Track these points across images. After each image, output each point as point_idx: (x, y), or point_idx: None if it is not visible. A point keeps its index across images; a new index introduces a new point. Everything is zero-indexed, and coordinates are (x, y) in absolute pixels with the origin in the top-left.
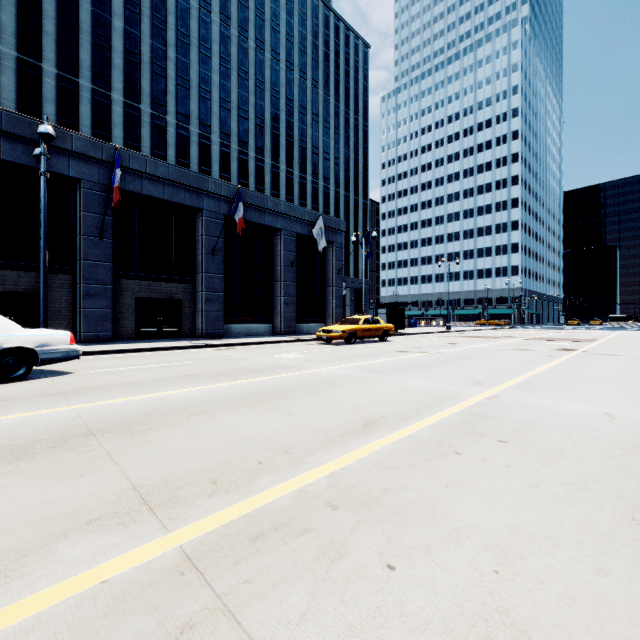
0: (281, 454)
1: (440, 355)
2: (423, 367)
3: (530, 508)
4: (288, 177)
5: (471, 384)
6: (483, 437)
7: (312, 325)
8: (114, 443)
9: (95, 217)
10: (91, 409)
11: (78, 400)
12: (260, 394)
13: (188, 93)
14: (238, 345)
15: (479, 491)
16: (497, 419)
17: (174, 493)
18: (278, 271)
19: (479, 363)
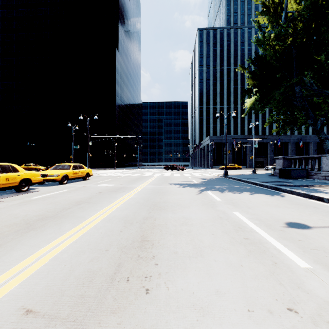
0: None
1: None
2: None
3: None
4: None
5: None
6: None
7: None
8: None
9: (271, 148)
10: None
11: None
12: None
13: None
14: None
15: None
16: None
17: None
18: (310, 152)
19: None
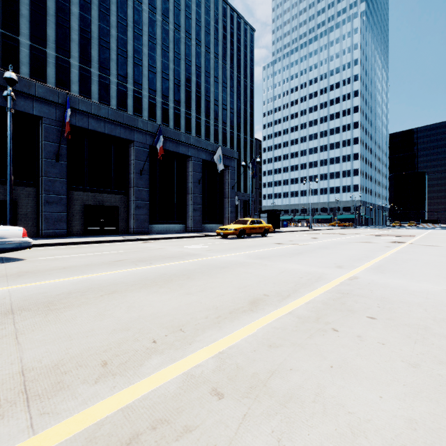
0: (175, 332)
1: (307, 246)
2: (295, 255)
3: (420, 395)
4: (197, 121)
5: (334, 267)
6: (354, 314)
7: (214, 225)
8: (27, 321)
9: (53, 145)
10: (23, 289)
11: (17, 281)
12: (167, 276)
13: (126, 60)
14: (158, 239)
15: (364, 373)
16: (362, 297)
17: (60, 378)
18: (189, 186)
19: (337, 252)
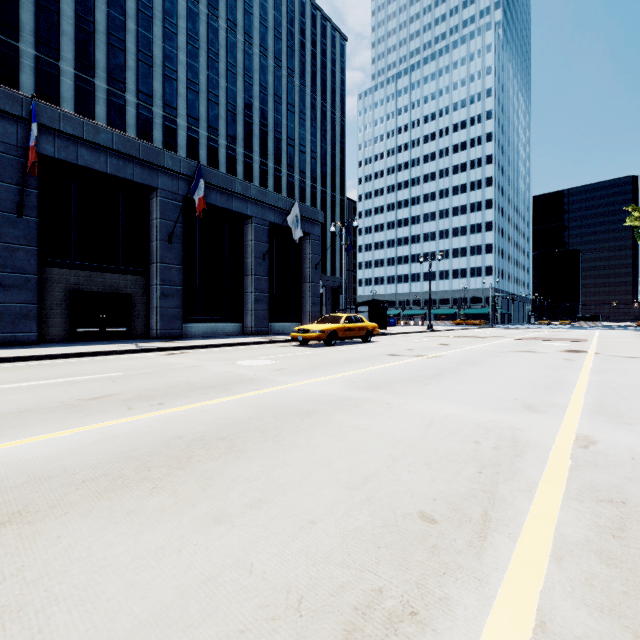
0: None
1: (441, 359)
2: (432, 378)
3: None
4: (262, 168)
5: (522, 410)
6: None
7: (287, 324)
8: None
9: (12, 188)
10: None
11: None
12: (183, 444)
13: (151, 70)
14: (196, 348)
15: None
16: None
17: None
18: (248, 264)
19: (498, 371)
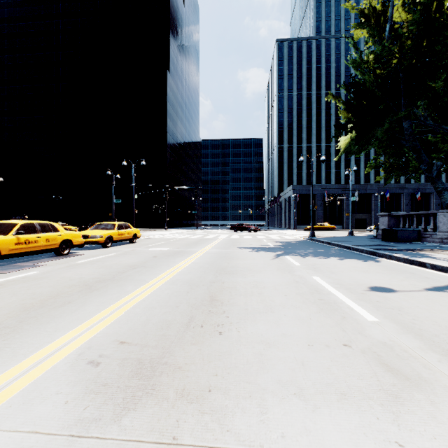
0: None
1: None
2: None
3: None
4: None
5: None
6: None
7: None
8: None
9: (377, 201)
10: None
11: None
12: None
13: None
14: None
15: None
16: None
17: None
18: (432, 207)
19: None
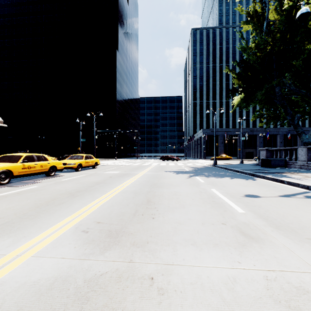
0: None
1: None
2: None
3: None
4: None
5: None
6: None
7: None
8: None
9: (260, 140)
10: None
11: None
12: None
13: None
14: None
15: None
16: None
17: None
18: (298, 144)
19: None
